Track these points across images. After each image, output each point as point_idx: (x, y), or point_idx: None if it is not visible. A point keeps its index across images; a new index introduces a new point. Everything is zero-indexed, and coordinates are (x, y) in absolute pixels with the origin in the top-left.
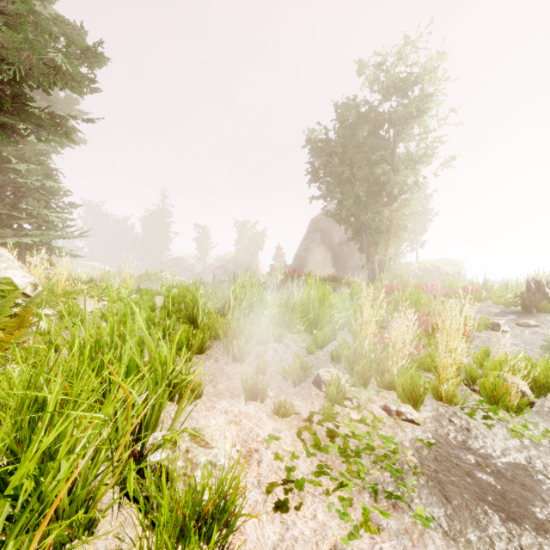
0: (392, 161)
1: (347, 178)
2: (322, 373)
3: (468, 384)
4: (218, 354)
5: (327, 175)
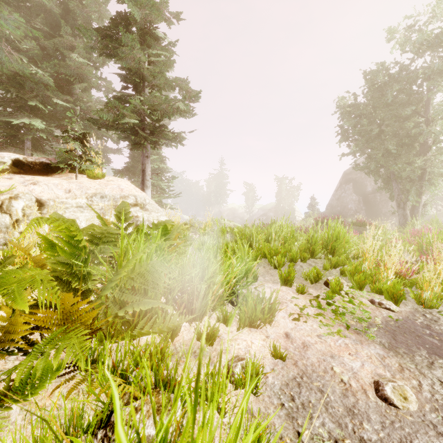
0: (426, 113)
1: (376, 134)
2: (330, 278)
3: None
4: (265, 264)
5: (356, 134)
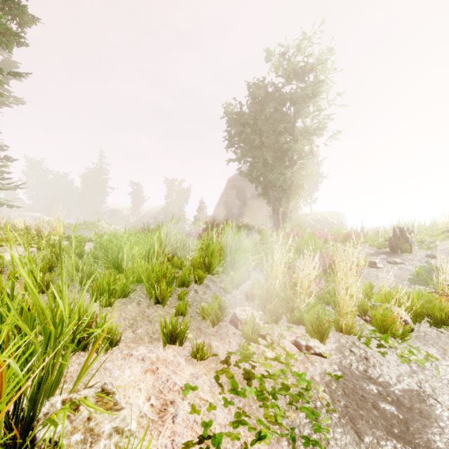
0: (292, 133)
1: (257, 145)
2: (239, 312)
3: (361, 315)
4: (141, 297)
5: (241, 142)
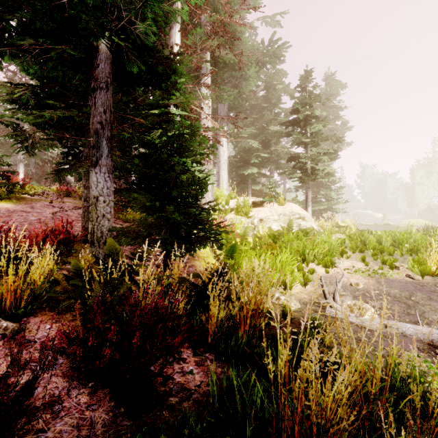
0: None
1: None
2: (396, 263)
3: None
4: (368, 254)
5: None
